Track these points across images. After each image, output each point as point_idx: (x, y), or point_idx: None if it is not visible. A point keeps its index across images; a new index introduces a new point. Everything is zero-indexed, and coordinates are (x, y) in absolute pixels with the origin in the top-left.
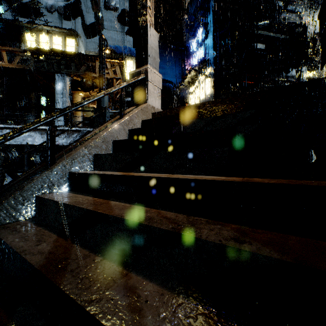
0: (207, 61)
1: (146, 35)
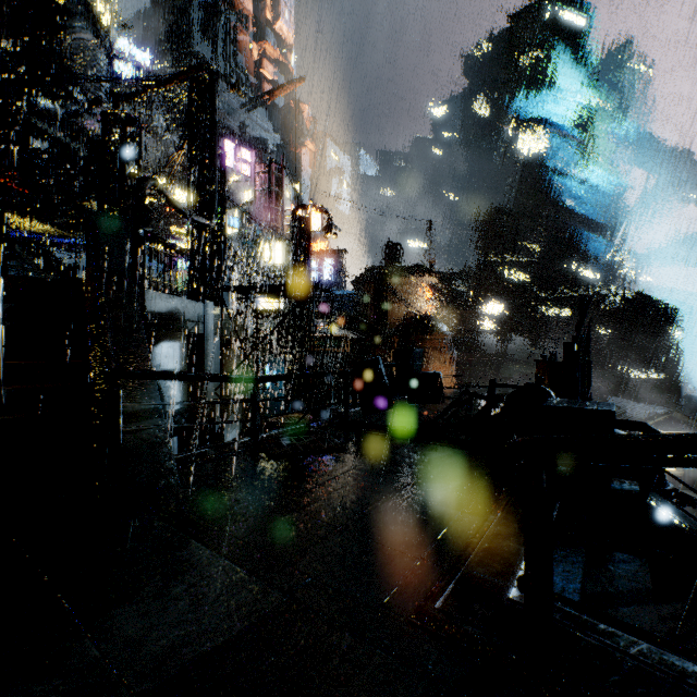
0: None
1: None
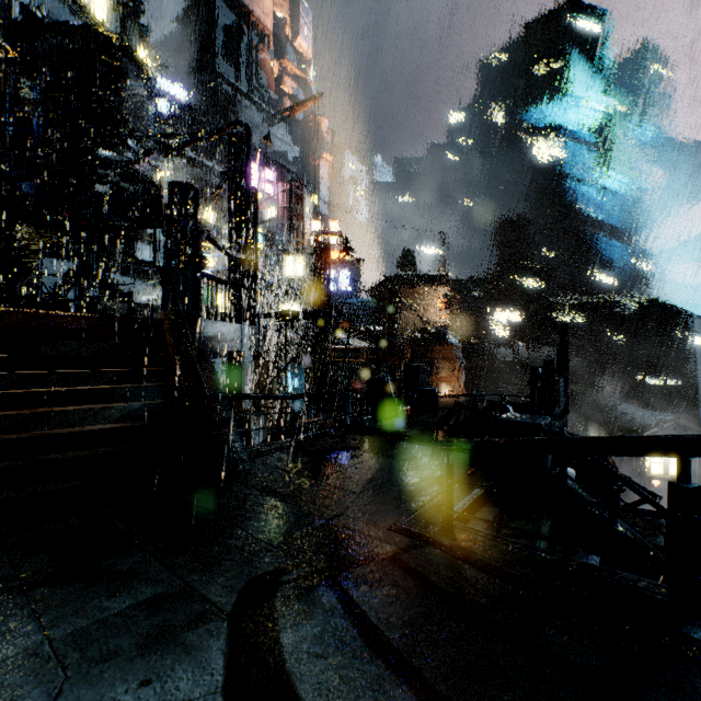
0: None
1: None
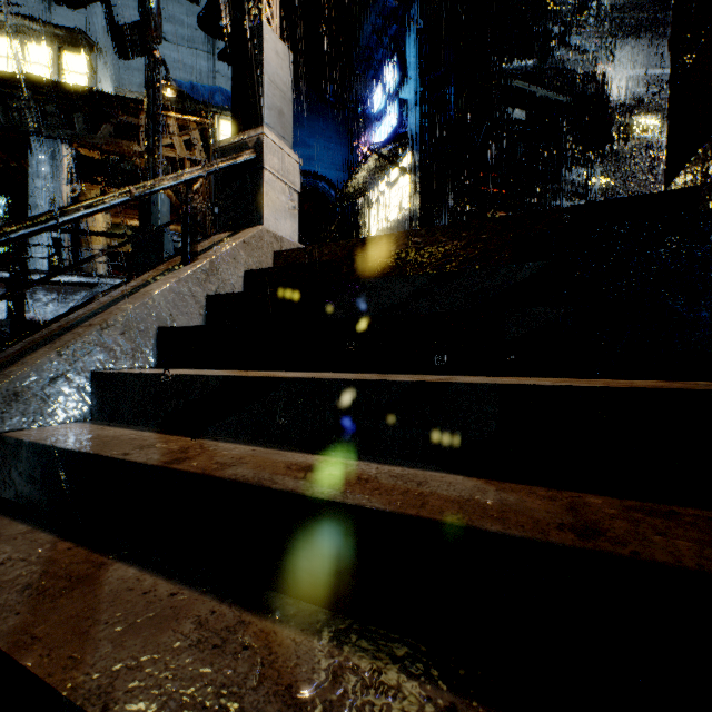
0: (404, 137)
1: (260, 50)
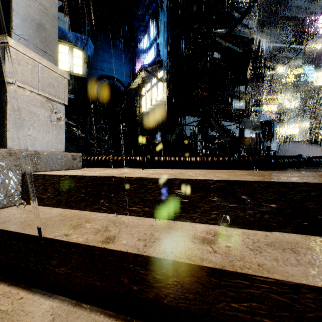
0: (159, 62)
1: None
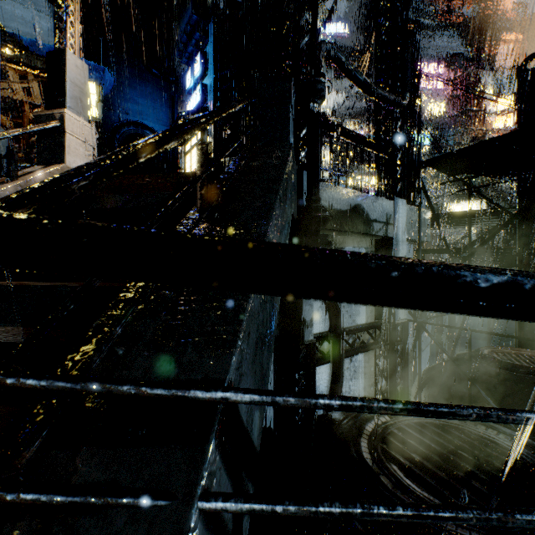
0: (204, 110)
1: (64, 64)
